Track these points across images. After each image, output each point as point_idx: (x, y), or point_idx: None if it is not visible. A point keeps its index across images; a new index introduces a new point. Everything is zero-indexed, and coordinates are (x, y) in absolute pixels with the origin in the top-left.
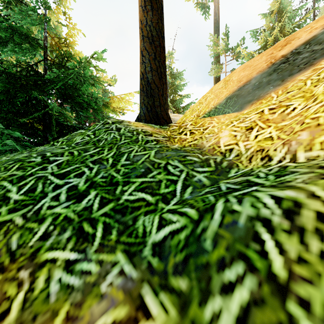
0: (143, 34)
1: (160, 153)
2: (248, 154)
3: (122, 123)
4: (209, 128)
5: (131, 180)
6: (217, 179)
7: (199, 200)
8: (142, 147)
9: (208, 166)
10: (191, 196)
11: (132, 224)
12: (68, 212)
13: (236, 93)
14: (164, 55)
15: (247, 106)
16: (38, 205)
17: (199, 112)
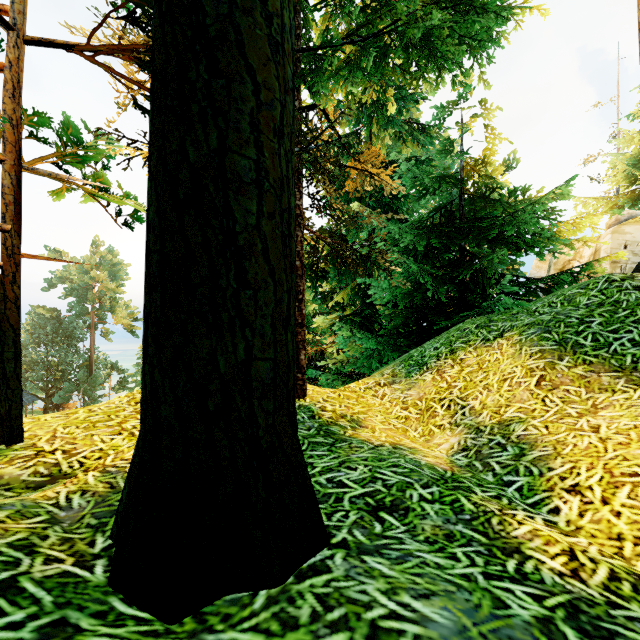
0: None
1: None
2: None
3: (634, 279)
4: None
5: None
6: None
7: None
8: None
9: None
10: None
11: None
12: None
13: None
14: None
15: None
16: (611, 348)
17: None
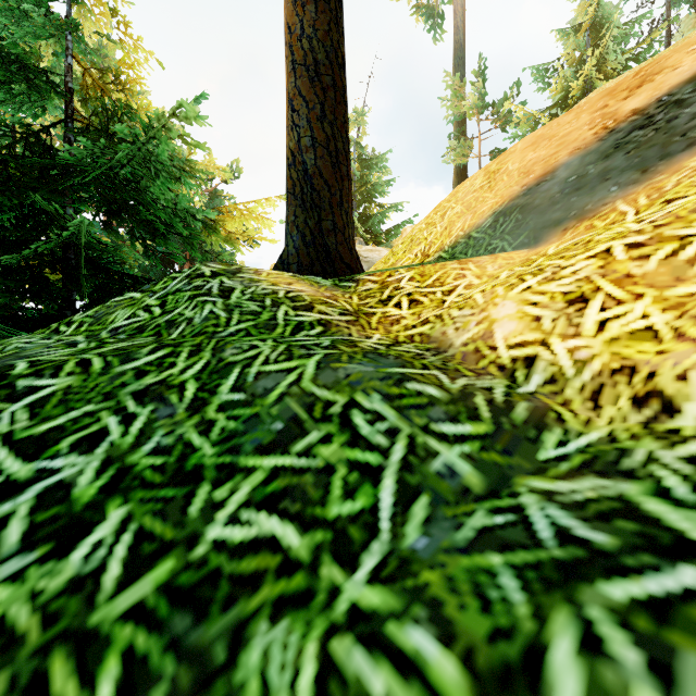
0: (293, 57)
1: (332, 369)
2: (585, 380)
3: (237, 274)
4: (459, 290)
5: (241, 462)
6: (506, 468)
7: (464, 586)
8: (283, 346)
9: (473, 419)
10: (428, 542)
11: (226, 663)
12: (11, 603)
13: (518, 201)
14: (344, 110)
15: (551, 235)
16: None
17: (427, 246)
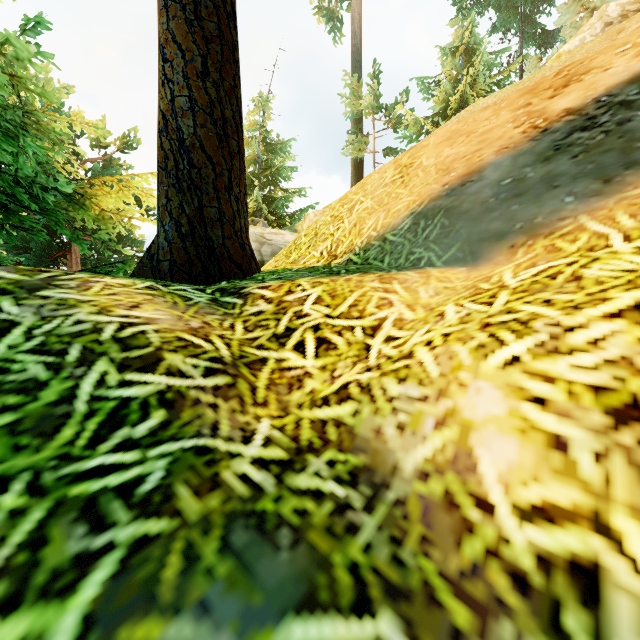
0: None
1: None
2: None
3: (38, 292)
4: (387, 327)
5: None
6: None
7: None
8: (34, 518)
9: None
10: None
11: None
12: None
13: (441, 203)
14: (234, 71)
15: (494, 251)
16: None
17: (334, 244)
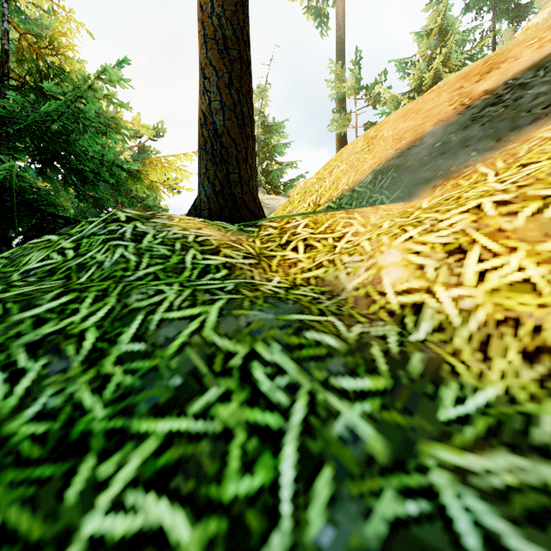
0: (204, 32)
1: (233, 316)
2: (472, 330)
3: (151, 220)
4: (347, 237)
5: (133, 426)
6: (409, 431)
7: None
8: (188, 291)
9: (371, 372)
10: (334, 536)
11: None
12: None
13: (393, 162)
14: (249, 80)
15: (423, 191)
16: None
17: (318, 197)
